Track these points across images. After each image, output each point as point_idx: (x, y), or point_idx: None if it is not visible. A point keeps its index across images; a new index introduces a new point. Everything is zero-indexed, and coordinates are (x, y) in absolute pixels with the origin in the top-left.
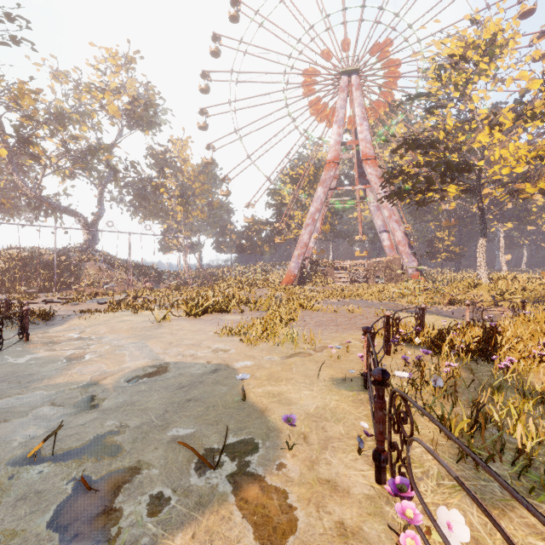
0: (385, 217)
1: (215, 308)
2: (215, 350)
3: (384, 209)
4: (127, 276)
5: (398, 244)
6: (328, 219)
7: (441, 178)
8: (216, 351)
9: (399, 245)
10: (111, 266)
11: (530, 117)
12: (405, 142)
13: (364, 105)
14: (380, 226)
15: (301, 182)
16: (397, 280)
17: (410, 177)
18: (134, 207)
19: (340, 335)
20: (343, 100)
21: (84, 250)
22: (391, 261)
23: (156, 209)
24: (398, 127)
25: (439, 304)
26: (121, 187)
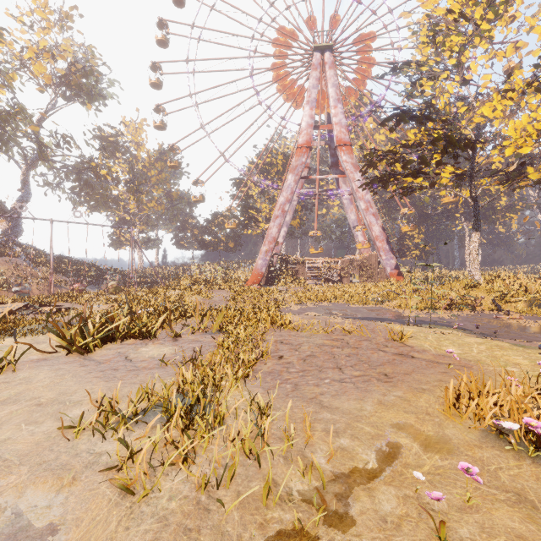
0: (361, 210)
1: (130, 332)
2: None
3: (360, 201)
4: (55, 275)
5: (375, 240)
6: (297, 213)
7: (443, 154)
8: None
9: (377, 241)
10: (34, 263)
11: None
12: (395, 114)
13: (338, 85)
14: (353, 220)
15: (268, 172)
16: (373, 279)
17: (397, 160)
18: (76, 194)
19: (358, 404)
20: (316, 79)
21: None
22: (367, 259)
23: (103, 197)
24: (367, 122)
25: (435, 309)
26: (57, 170)
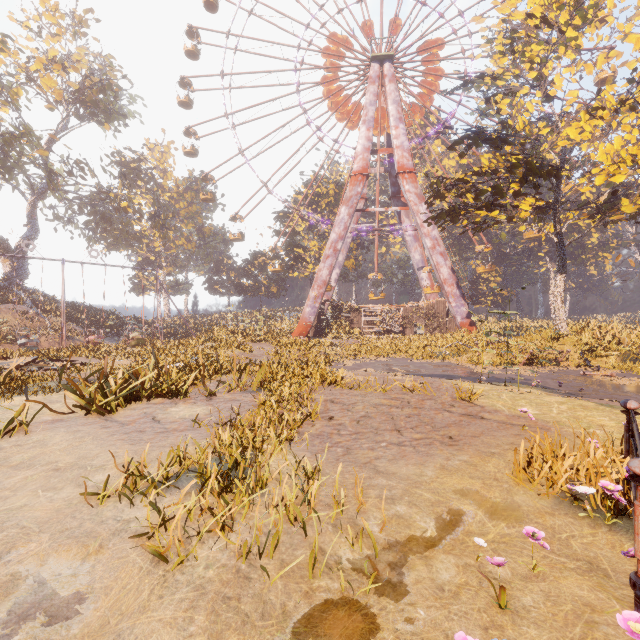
0: (427, 248)
1: (157, 390)
2: (17, 606)
3: (426, 238)
4: (67, 325)
5: (443, 284)
6: (352, 252)
7: (521, 183)
8: (18, 614)
9: (445, 285)
10: (42, 311)
11: (639, 103)
12: (466, 136)
13: (400, 102)
14: (418, 261)
15: (318, 204)
16: (441, 330)
17: (468, 190)
18: (91, 230)
19: (418, 469)
20: (373, 95)
21: (2, 288)
22: (433, 306)
23: (123, 234)
24: (434, 144)
25: (512, 364)
26: (69, 202)
